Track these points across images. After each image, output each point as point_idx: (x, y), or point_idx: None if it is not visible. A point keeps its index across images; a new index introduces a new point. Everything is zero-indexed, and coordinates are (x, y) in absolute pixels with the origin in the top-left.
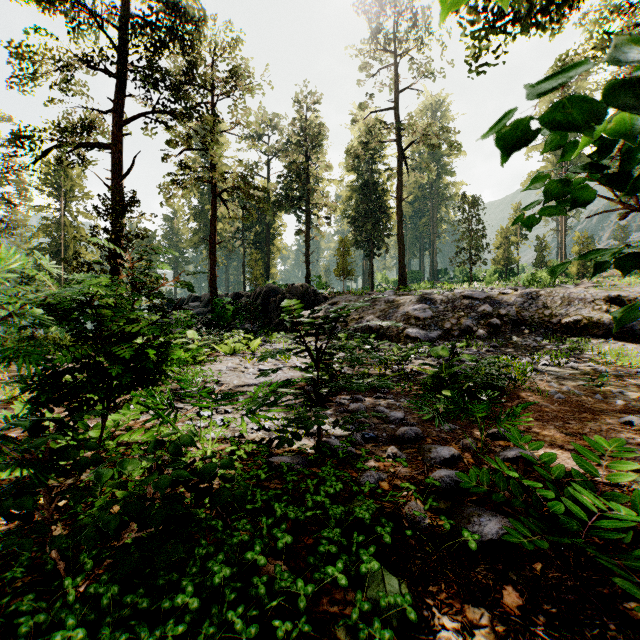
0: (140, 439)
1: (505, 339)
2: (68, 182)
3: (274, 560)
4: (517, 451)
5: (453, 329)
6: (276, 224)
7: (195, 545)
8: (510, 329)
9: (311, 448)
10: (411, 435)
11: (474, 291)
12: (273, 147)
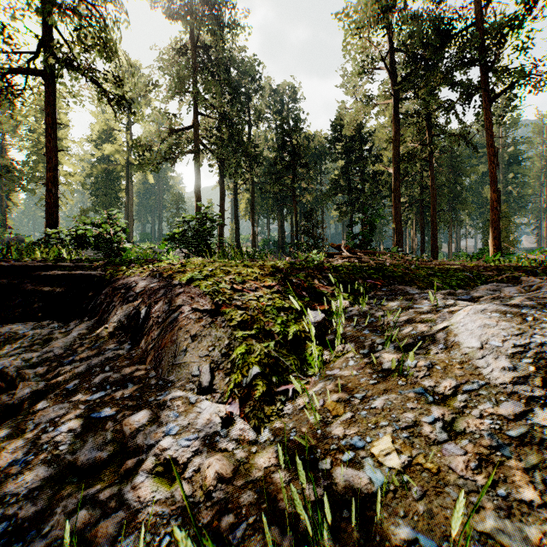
0: None
1: None
2: None
3: None
4: None
5: None
6: None
7: None
8: None
9: None
10: None
11: (156, 249)
12: None
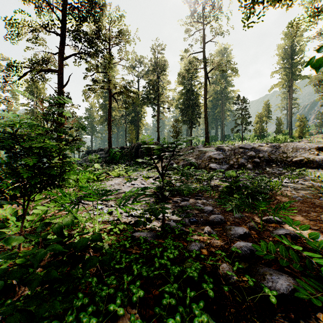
0: (57, 221)
1: (262, 169)
2: (36, 90)
3: (131, 308)
4: (284, 230)
5: (234, 164)
6: (142, 112)
7: (75, 297)
8: (265, 164)
9: (158, 227)
10: (218, 220)
11: (245, 144)
12: (140, 73)
